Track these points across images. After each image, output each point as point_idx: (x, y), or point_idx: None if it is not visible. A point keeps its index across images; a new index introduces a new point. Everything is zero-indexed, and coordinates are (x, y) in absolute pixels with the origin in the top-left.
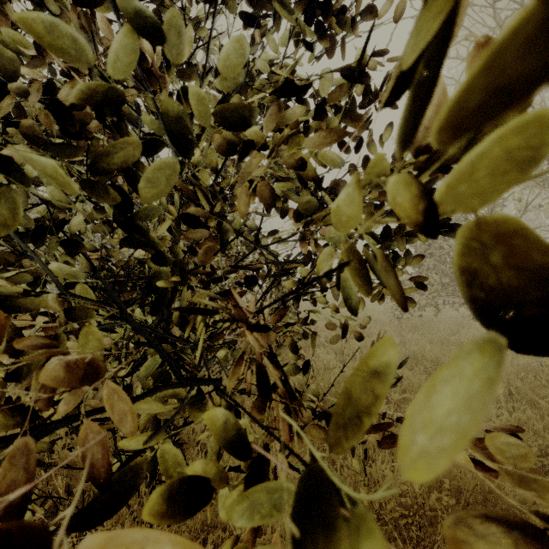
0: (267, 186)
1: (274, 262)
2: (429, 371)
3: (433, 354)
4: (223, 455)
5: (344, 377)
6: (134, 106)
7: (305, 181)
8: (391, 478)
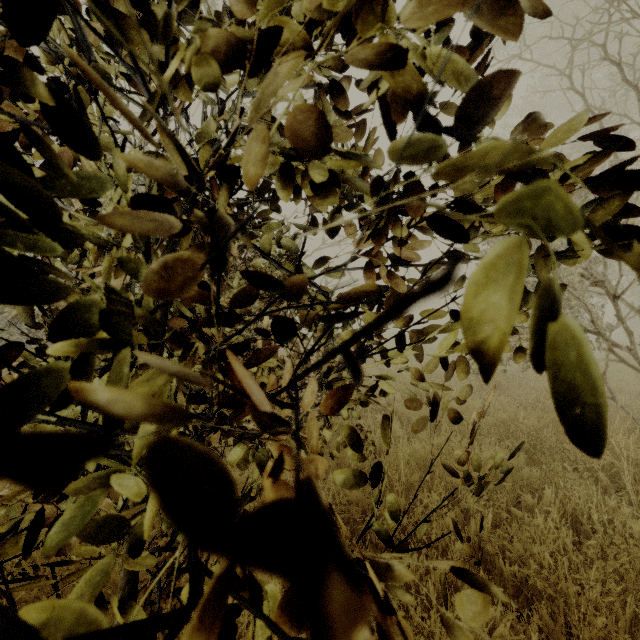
0: (311, 108)
1: (323, 302)
2: (526, 448)
3: (530, 425)
4: (253, 570)
5: (416, 458)
6: (98, 51)
7: (393, 125)
8: (503, 632)
